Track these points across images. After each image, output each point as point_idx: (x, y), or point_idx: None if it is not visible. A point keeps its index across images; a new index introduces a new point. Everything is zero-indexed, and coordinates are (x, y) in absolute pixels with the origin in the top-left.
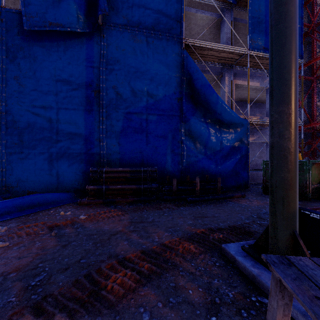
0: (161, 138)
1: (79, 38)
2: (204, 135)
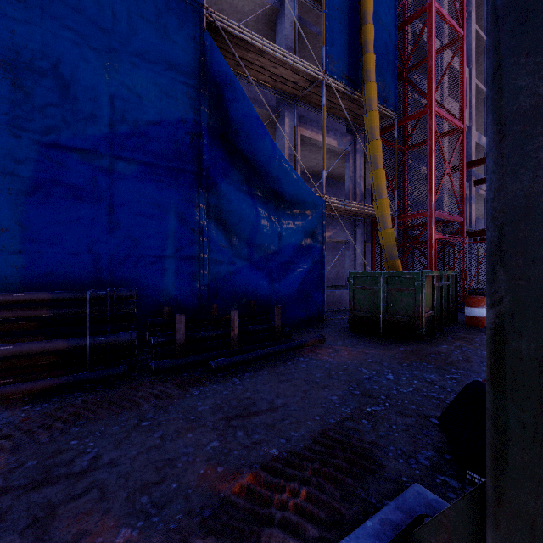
0: (150, 220)
1: None
2: (247, 219)
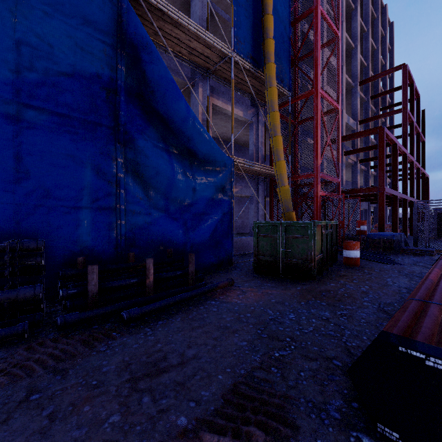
0: (63, 170)
1: None
2: (164, 174)
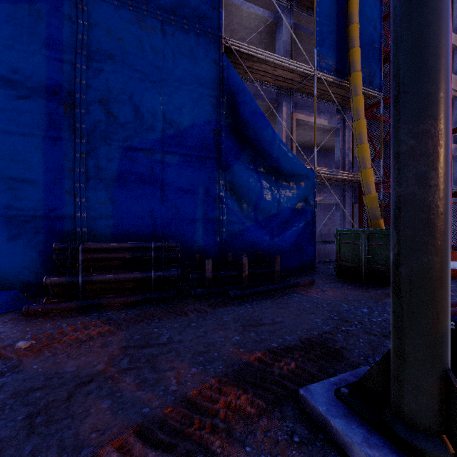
0: (186, 193)
1: (32, 4)
2: (254, 190)
